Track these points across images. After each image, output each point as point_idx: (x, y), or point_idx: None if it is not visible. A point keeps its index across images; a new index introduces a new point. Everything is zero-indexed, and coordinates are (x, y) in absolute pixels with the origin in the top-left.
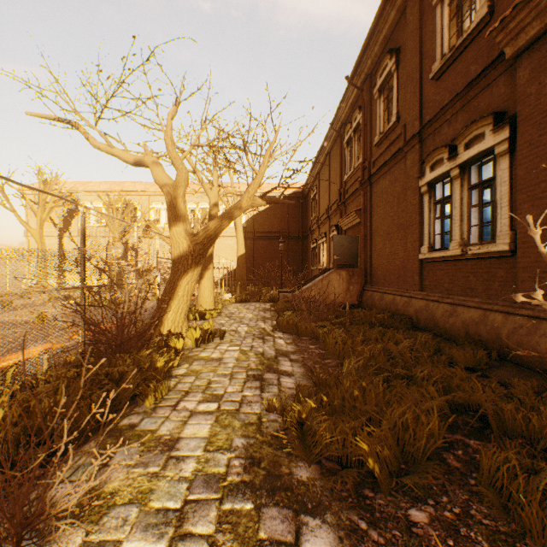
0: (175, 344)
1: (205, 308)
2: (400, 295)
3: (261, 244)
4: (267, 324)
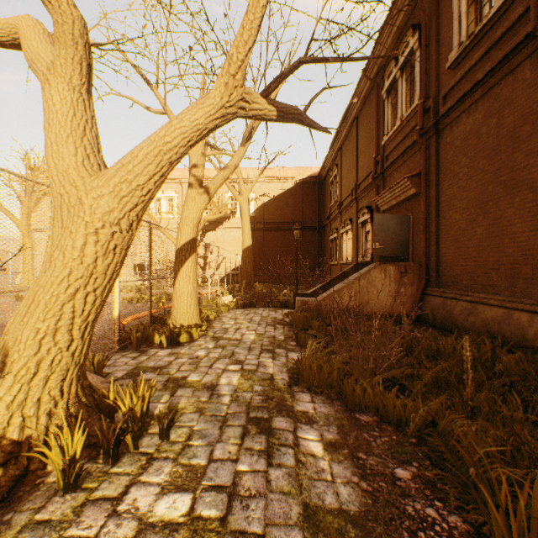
0: None
1: (182, 323)
2: (528, 310)
3: (272, 236)
4: (277, 362)
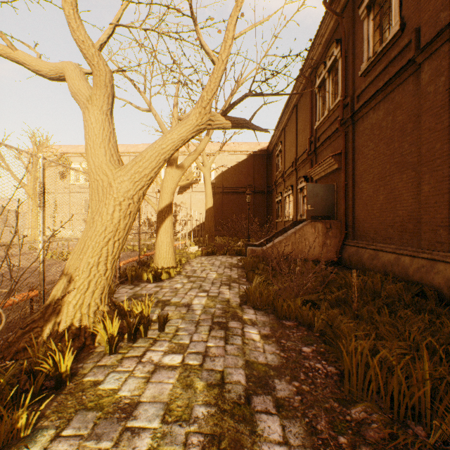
0: (57, 361)
1: (163, 265)
2: (410, 255)
3: (229, 199)
4: (232, 291)
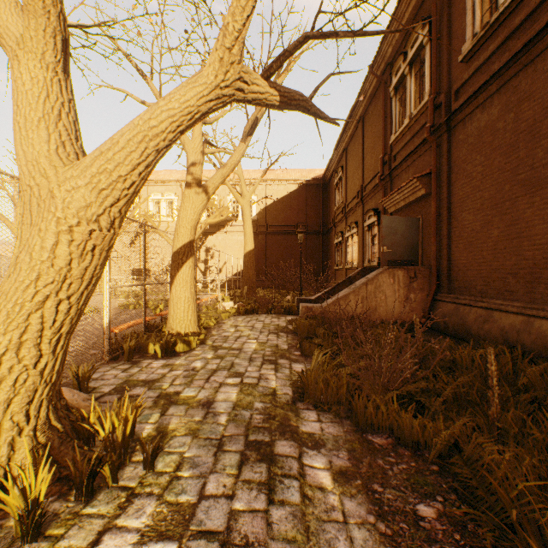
0: None
1: (179, 331)
2: None
3: (275, 240)
4: (280, 375)
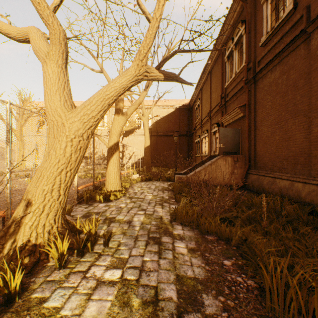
0: (7, 280)
1: (111, 189)
2: (302, 182)
3: (162, 140)
4: (164, 210)
